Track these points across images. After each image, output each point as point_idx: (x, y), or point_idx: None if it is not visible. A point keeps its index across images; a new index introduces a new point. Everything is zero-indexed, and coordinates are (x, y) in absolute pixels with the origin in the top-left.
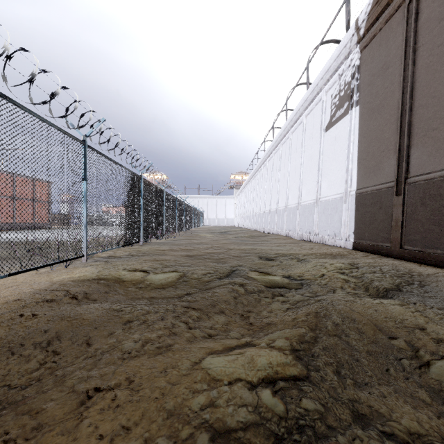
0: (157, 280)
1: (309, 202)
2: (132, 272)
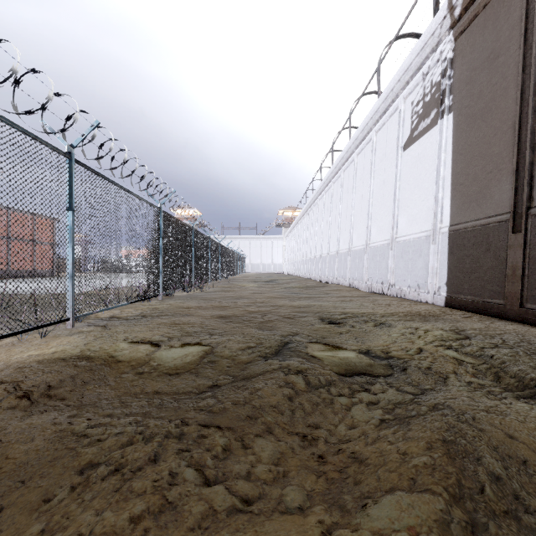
0: (170, 360)
1: (382, 243)
2: (136, 344)
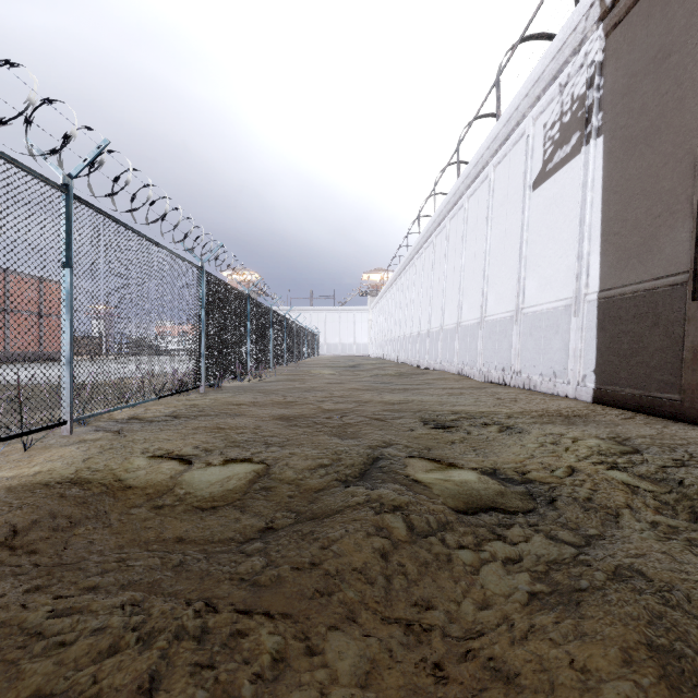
0: (204, 486)
1: (502, 315)
2: (157, 461)
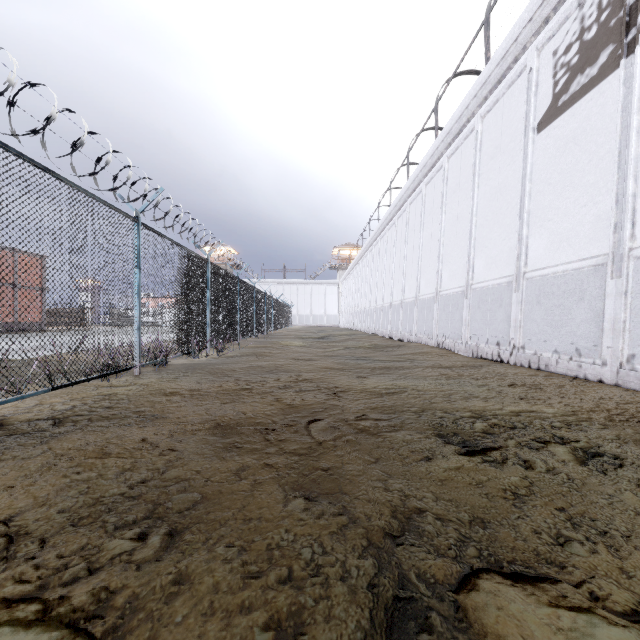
0: None
1: (496, 281)
2: None
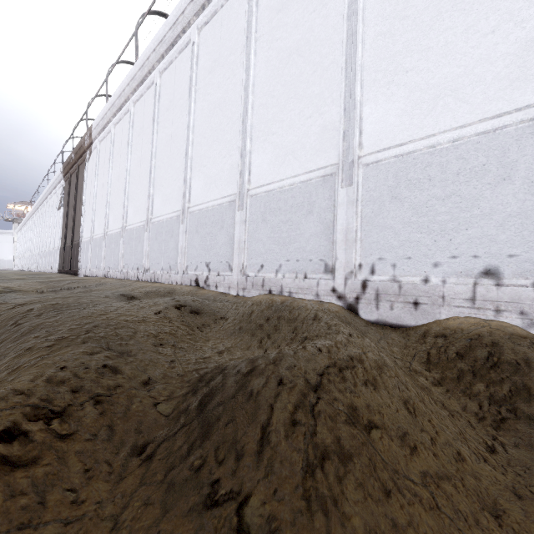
0: None
1: (52, 249)
2: None
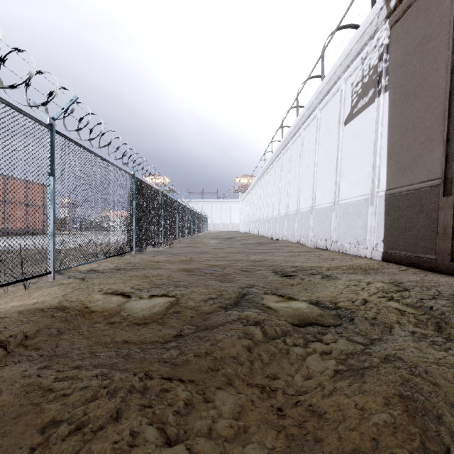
0: (139, 310)
1: (325, 205)
2: (109, 296)
